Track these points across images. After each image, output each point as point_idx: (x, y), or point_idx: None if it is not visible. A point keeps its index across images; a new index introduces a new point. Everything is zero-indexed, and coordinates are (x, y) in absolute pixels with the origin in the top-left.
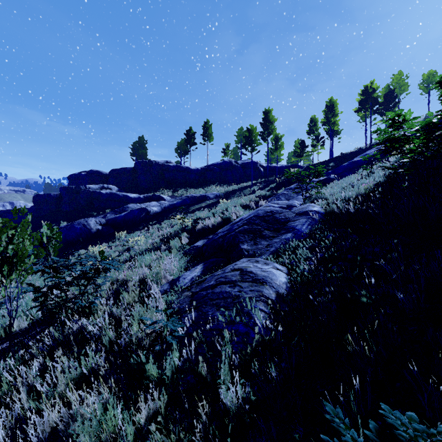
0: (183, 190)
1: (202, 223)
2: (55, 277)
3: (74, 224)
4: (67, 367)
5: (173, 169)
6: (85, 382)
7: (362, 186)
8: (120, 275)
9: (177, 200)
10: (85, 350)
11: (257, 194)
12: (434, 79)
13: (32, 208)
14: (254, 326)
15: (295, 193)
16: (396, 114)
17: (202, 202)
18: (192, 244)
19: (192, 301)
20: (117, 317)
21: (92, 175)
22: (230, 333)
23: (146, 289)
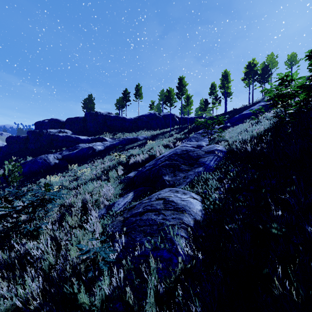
0: (120, 134)
1: (134, 158)
2: (4, 207)
3: (37, 158)
4: (2, 298)
5: (113, 118)
6: (22, 310)
7: (254, 131)
8: (67, 200)
9: (116, 141)
10: (27, 273)
11: (175, 137)
12: (295, 58)
13: (5, 146)
14: (176, 252)
15: (202, 136)
16: (284, 75)
17: (134, 142)
18: (126, 175)
19: (123, 226)
20: (58, 241)
21: (53, 122)
22: (155, 260)
23: (87, 213)
